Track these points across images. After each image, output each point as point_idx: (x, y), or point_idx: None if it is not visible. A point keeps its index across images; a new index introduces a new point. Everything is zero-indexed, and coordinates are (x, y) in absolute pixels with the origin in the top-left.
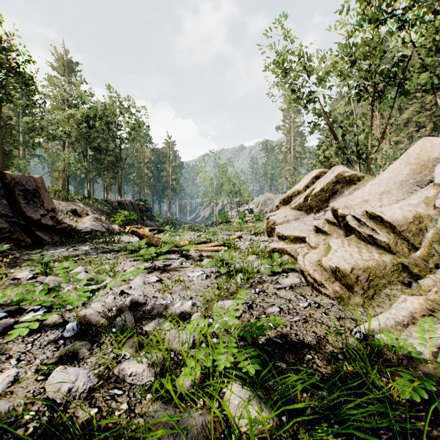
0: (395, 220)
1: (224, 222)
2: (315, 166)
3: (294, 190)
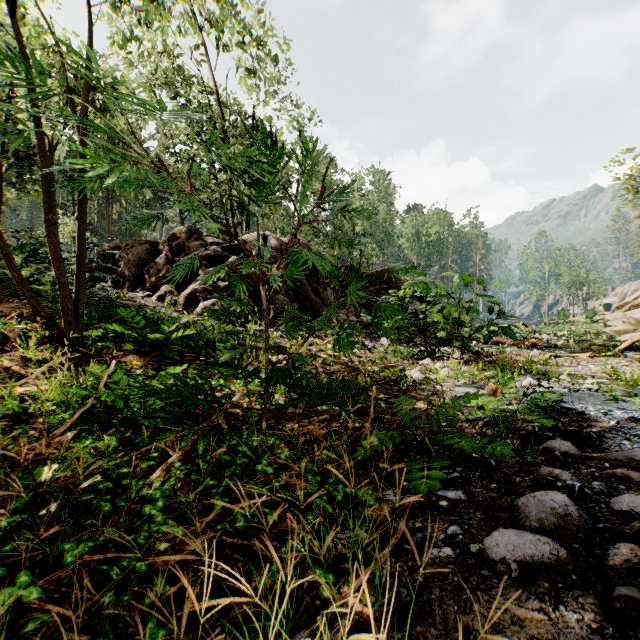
0: (635, 318)
1: (562, 322)
2: None
3: (624, 301)
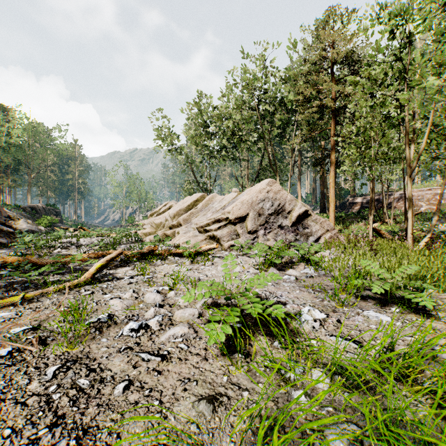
0: (157, 223)
1: (132, 225)
2: (184, 192)
3: (155, 210)
